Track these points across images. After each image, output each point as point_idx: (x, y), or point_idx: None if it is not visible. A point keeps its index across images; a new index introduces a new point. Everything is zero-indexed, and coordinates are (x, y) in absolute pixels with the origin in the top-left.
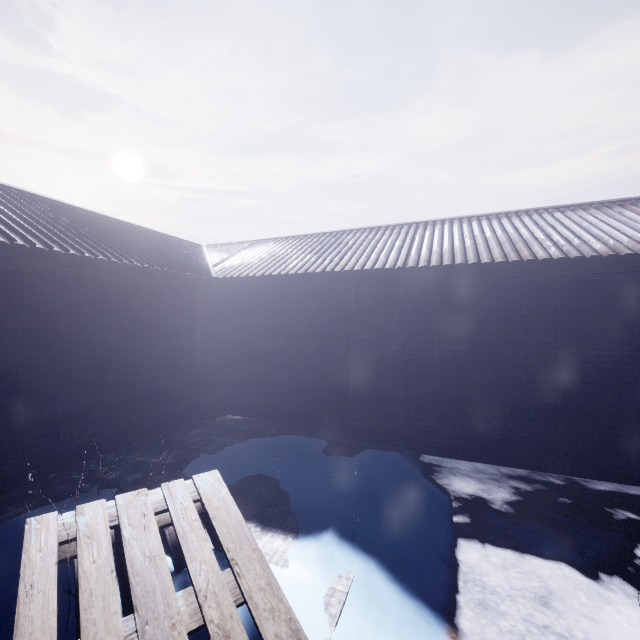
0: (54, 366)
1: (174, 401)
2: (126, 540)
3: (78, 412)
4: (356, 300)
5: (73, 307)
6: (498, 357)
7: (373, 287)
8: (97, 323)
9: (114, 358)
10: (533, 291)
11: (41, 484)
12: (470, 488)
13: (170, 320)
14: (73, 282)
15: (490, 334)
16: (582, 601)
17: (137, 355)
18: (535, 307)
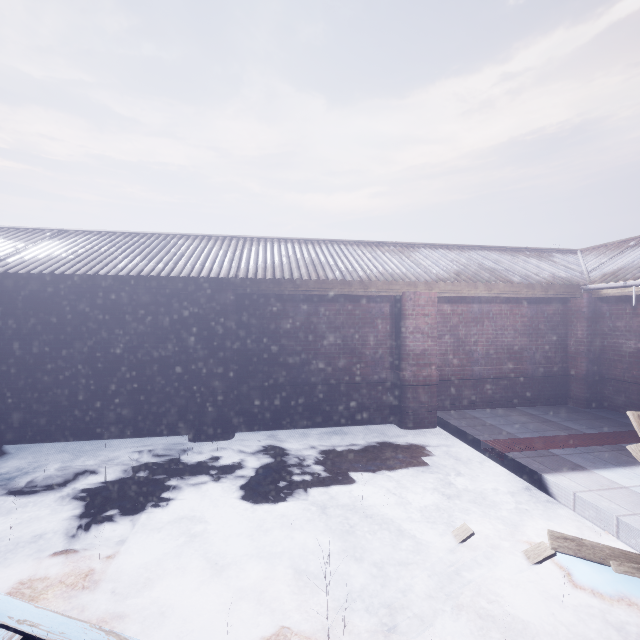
0: None
1: None
2: None
3: None
4: None
5: None
6: (82, 352)
7: None
8: None
9: None
10: (108, 299)
11: None
12: (20, 464)
13: None
14: None
15: (75, 333)
16: (1, 520)
17: None
18: (110, 312)
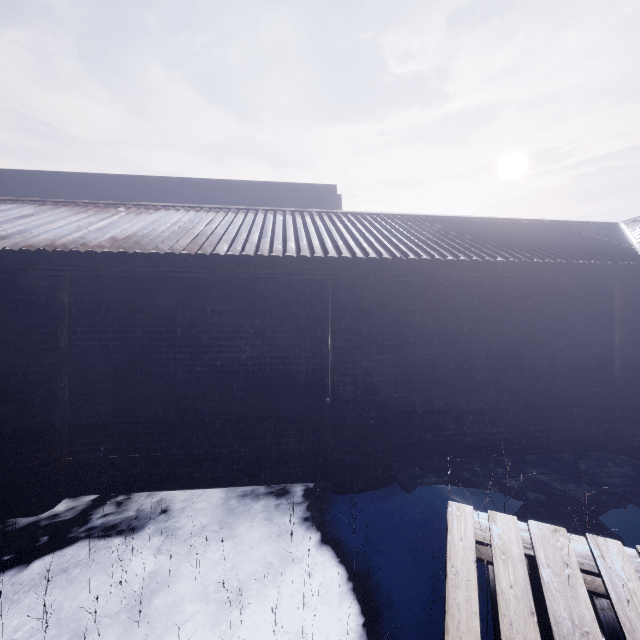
0: (459, 363)
1: (580, 420)
2: (545, 583)
3: (478, 408)
4: None
5: (474, 310)
6: None
7: None
8: (494, 325)
9: (510, 361)
10: None
11: (450, 464)
12: None
13: (575, 322)
14: (474, 286)
15: None
16: None
17: (534, 360)
18: None
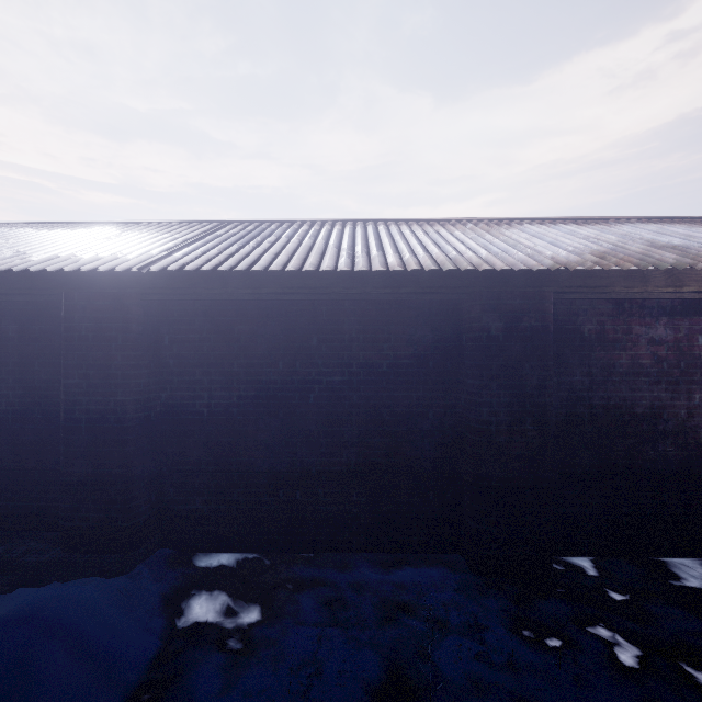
0: None
1: None
2: None
3: None
4: (64, 320)
5: None
6: (285, 404)
7: (92, 300)
8: None
9: None
10: (326, 315)
11: None
12: (214, 611)
13: None
14: None
15: (275, 373)
16: None
17: None
18: (328, 336)
